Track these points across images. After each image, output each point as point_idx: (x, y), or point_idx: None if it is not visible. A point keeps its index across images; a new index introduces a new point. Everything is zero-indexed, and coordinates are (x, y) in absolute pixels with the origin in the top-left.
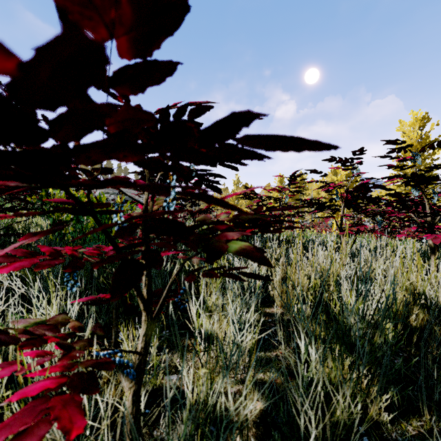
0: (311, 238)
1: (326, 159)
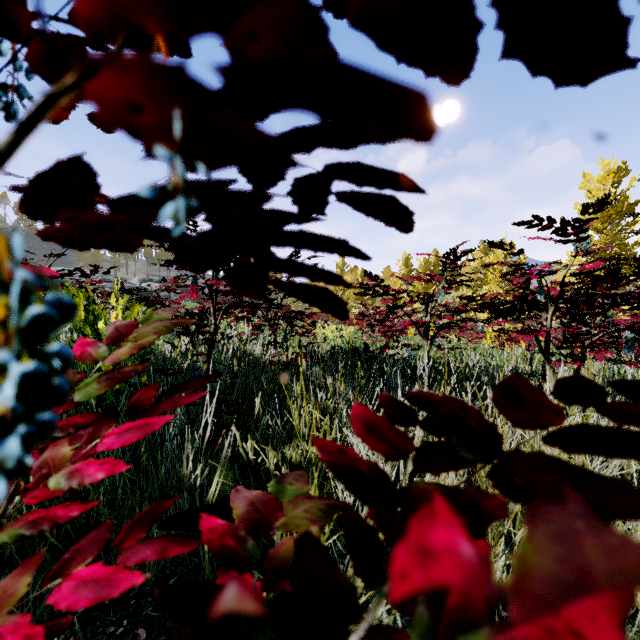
0: (476, 362)
1: (522, 222)
